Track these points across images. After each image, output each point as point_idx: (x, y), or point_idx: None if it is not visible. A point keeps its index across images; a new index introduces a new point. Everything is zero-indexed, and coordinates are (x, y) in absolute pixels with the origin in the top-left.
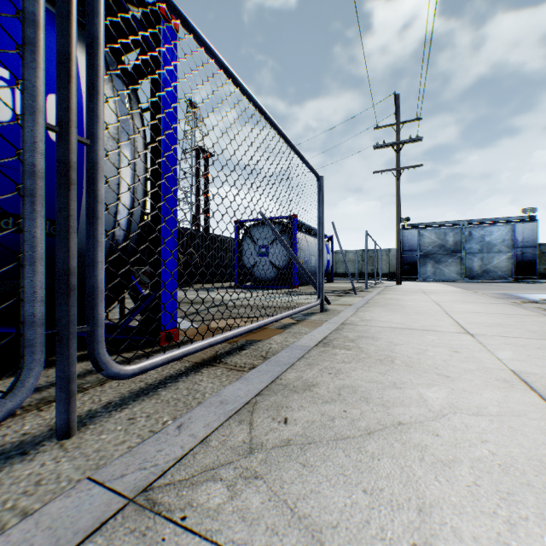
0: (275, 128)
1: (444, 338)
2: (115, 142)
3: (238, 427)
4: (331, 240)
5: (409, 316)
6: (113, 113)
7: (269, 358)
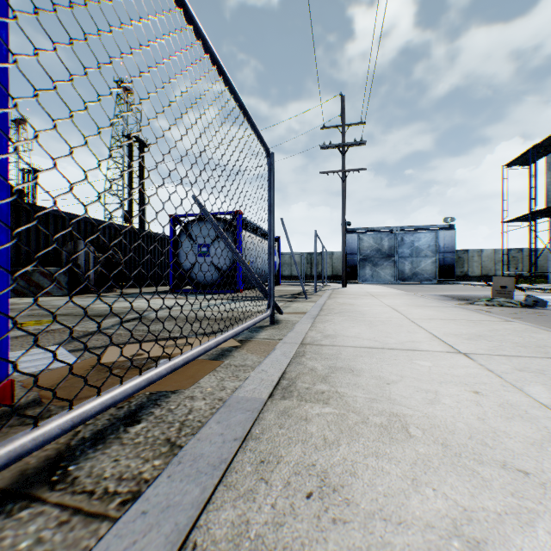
0: (206, 45)
1: (440, 363)
2: None
3: None
4: (278, 241)
5: (376, 328)
6: None
7: (180, 448)
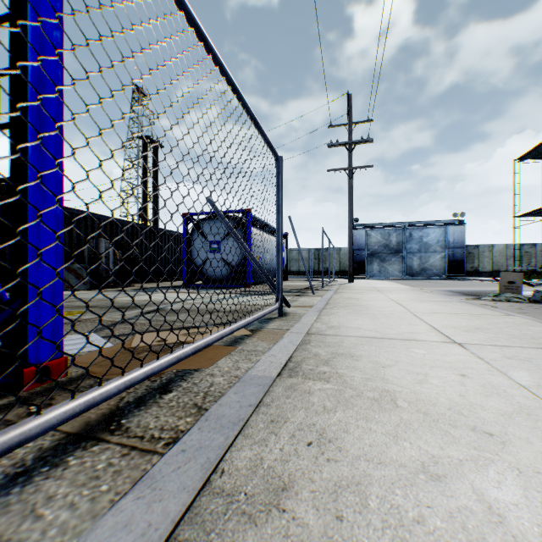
0: (222, 69)
1: (434, 351)
2: None
3: None
4: (286, 237)
5: (378, 320)
6: None
7: (206, 410)
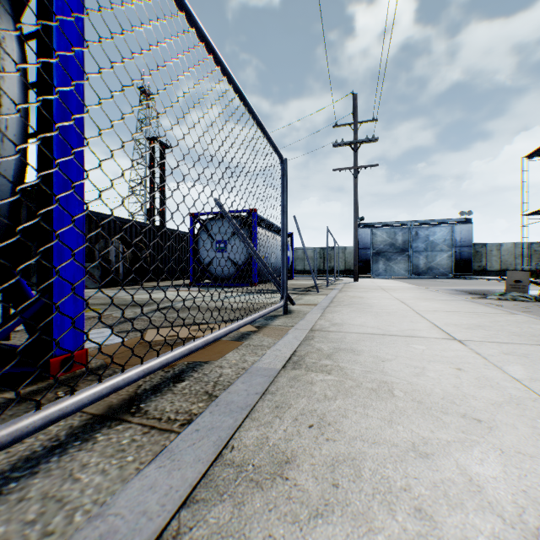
0: (230, 79)
1: (433, 347)
2: None
3: None
4: (291, 236)
5: (381, 318)
6: None
7: (216, 397)
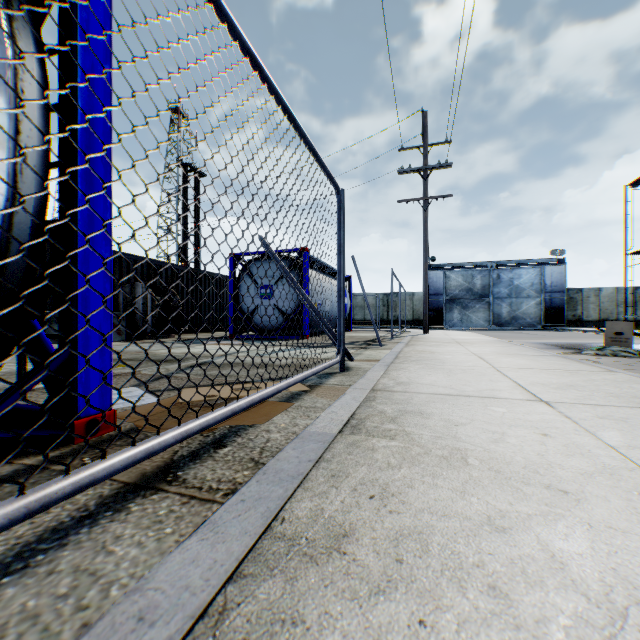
0: (278, 98)
1: (515, 410)
2: None
3: None
4: (349, 280)
5: (455, 376)
6: None
7: (264, 465)
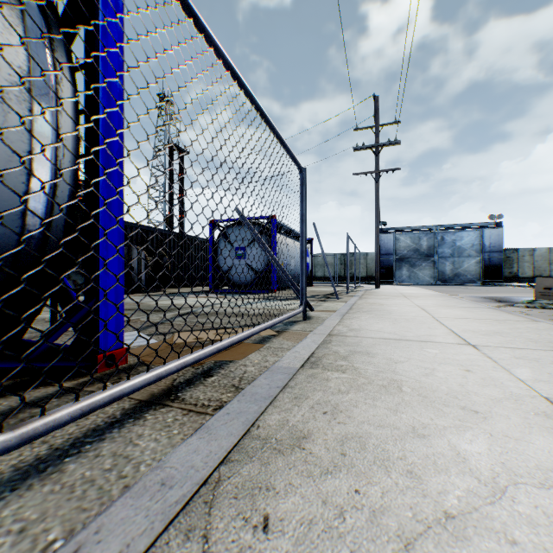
0: (252, 100)
1: (446, 351)
2: (24, 91)
3: (182, 550)
4: (310, 242)
5: (399, 324)
6: (20, 50)
7: (242, 389)
